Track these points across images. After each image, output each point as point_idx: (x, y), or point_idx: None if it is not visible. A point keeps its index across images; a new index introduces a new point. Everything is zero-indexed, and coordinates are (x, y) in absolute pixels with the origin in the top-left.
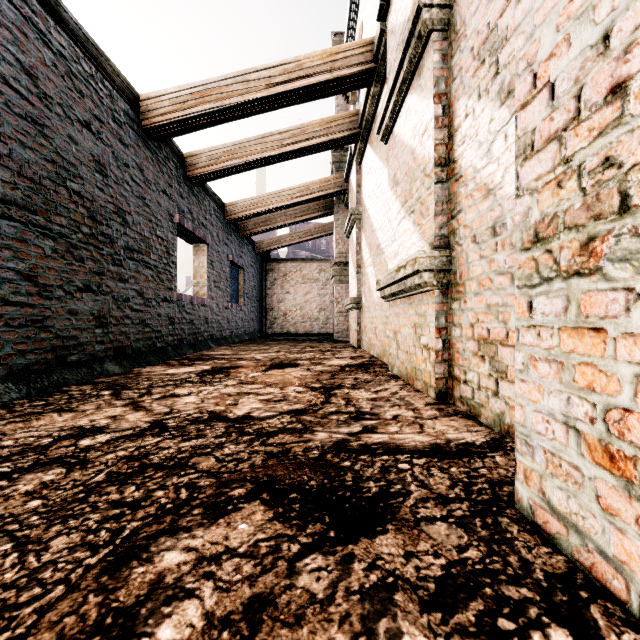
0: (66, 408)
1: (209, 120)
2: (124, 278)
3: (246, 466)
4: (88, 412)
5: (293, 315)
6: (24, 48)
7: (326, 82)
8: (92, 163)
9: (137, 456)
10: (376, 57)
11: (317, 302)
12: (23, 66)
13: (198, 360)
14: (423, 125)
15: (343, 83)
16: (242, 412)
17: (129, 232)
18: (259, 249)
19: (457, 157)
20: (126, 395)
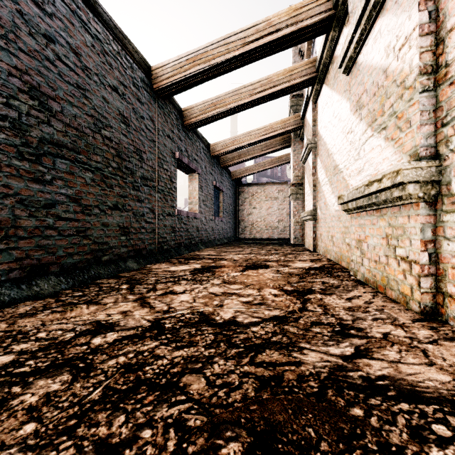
0: (94, 300)
1: (199, 79)
2: (141, 199)
3: (238, 398)
4: (107, 306)
5: (258, 224)
6: (72, 34)
7: (291, 34)
8: (119, 116)
9: (134, 365)
10: (336, 4)
11: (276, 214)
12: (71, 47)
13: (191, 259)
14: (401, 39)
15: (305, 32)
16: (228, 316)
17: (144, 166)
18: (234, 176)
19: (452, 59)
20: (138, 290)
